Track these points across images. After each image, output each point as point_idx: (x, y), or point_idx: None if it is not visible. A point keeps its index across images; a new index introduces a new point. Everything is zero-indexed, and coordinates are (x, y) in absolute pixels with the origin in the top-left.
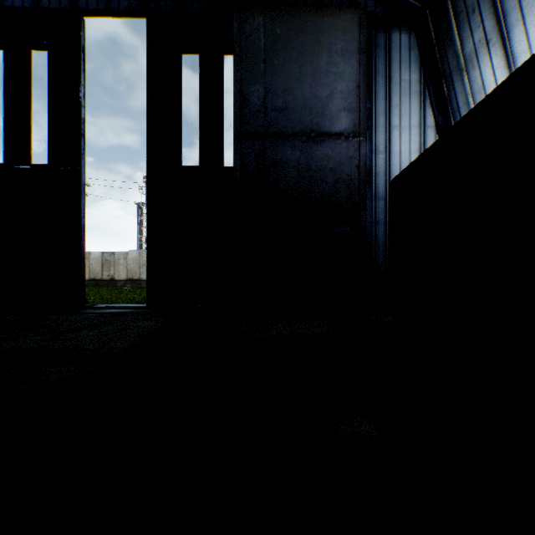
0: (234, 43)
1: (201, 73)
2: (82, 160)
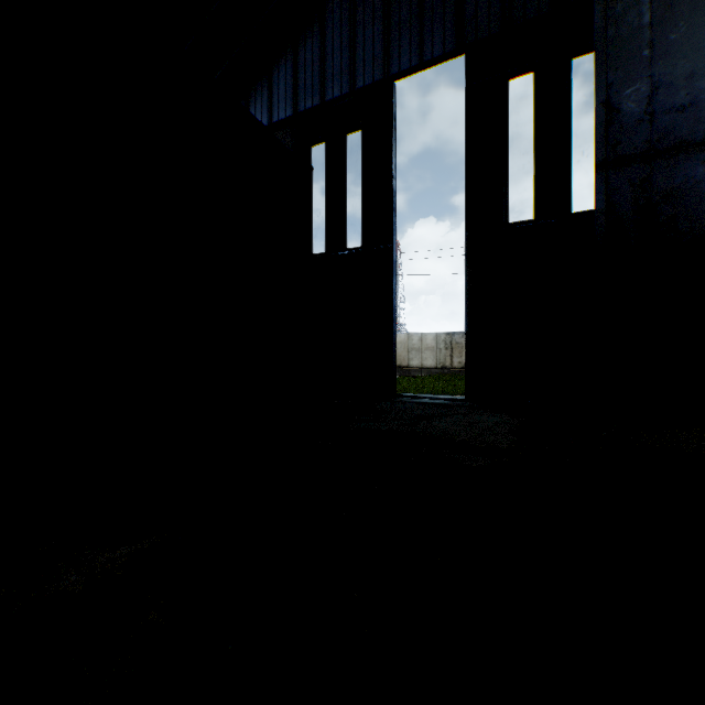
0: (594, 38)
1: (536, 96)
2: (393, 236)
